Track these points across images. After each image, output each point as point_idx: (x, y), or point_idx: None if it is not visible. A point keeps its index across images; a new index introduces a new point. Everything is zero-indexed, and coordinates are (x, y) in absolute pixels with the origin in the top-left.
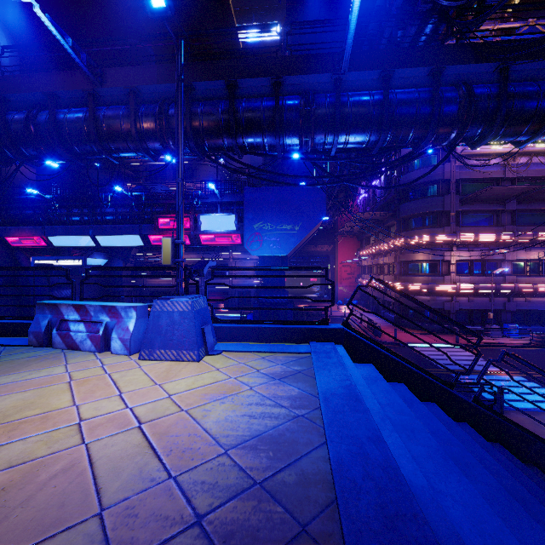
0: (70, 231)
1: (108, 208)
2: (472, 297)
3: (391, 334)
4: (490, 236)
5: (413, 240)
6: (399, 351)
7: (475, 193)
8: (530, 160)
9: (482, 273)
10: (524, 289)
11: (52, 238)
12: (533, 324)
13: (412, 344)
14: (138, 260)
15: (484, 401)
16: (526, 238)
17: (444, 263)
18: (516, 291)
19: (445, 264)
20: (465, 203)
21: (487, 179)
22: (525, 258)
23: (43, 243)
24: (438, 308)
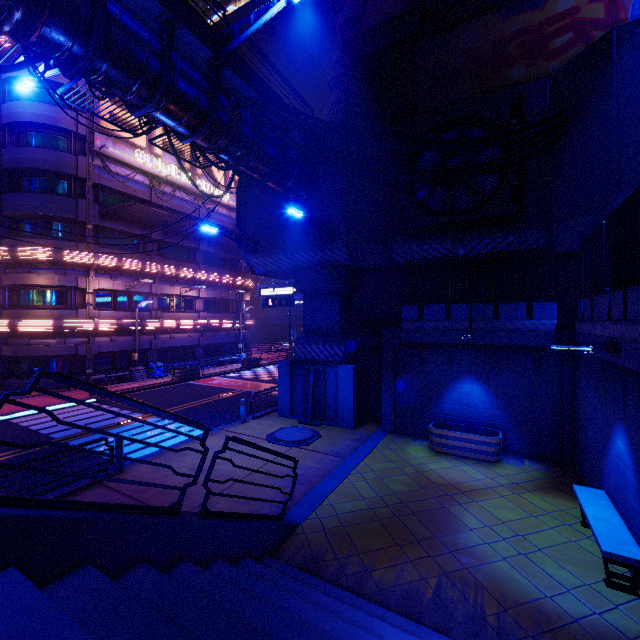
0: None
1: None
2: (115, 336)
3: None
4: (135, 263)
5: (26, 253)
6: None
7: (117, 206)
8: (175, 192)
9: (128, 308)
10: (169, 324)
11: None
12: (177, 360)
13: (15, 414)
14: None
15: (104, 464)
16: (171, 272)
17: (78, 292)
18: (162, 327)
19: (80, 293)
20: (106, 217)
21: (133, 197)
22: (171, 293)
23: None
24: (70, 354)
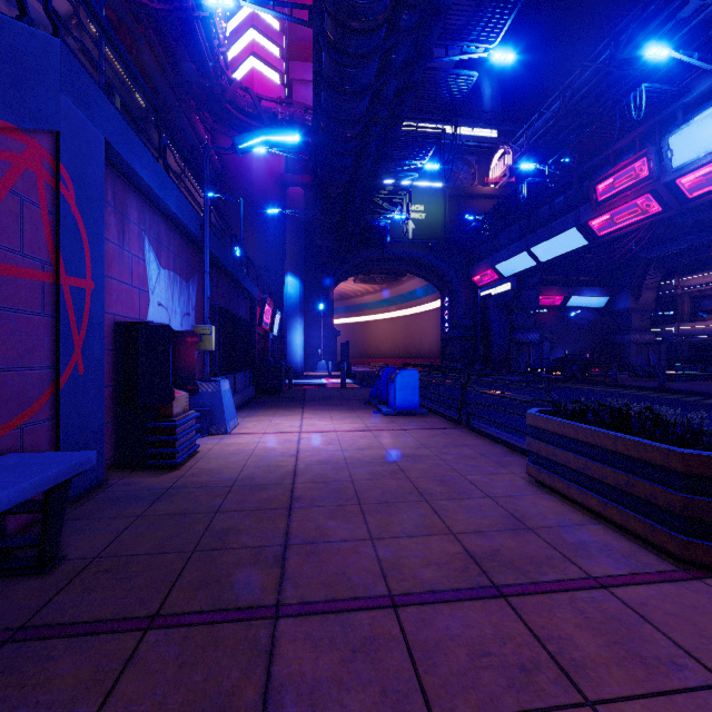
0: (510, 252)
1: (544, 206)
2: None
3: None
4: None
5: None
6: None
7: None
8: None
9: None
10: None
11: (499, 267)
12: None
13: None
14: (664, 293)
15: None
16: None
17: None
18: None
19: None
20: None
21: None
22: None
23: (496, 277)
24: None
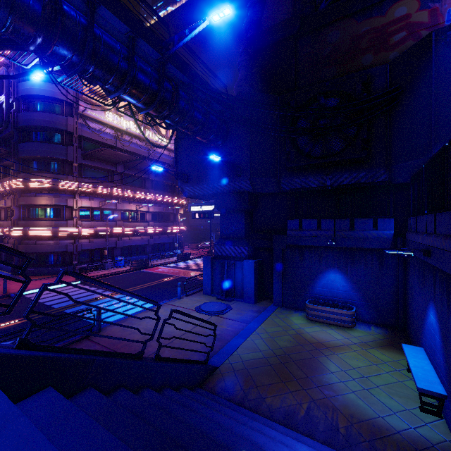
0: None
1: None
2: (92, 239)
3: (2, 286)
4: (106, 189)
5: (34, 183)
6: (8, 303)
7: (94, 151)
8: (132, 140)
9: (101, 219)
10: (128, 230)
11: None
12: (134, 255)
13: (28, 291)
14: None
15: (88, 326)
16: (129, 194)
17: (68, 209)
18: (123, 232)
19: (69, 210)
20: (86, 158)
21: (104, 143)
22: (129, 209)
23: None
24: (62, 251)
